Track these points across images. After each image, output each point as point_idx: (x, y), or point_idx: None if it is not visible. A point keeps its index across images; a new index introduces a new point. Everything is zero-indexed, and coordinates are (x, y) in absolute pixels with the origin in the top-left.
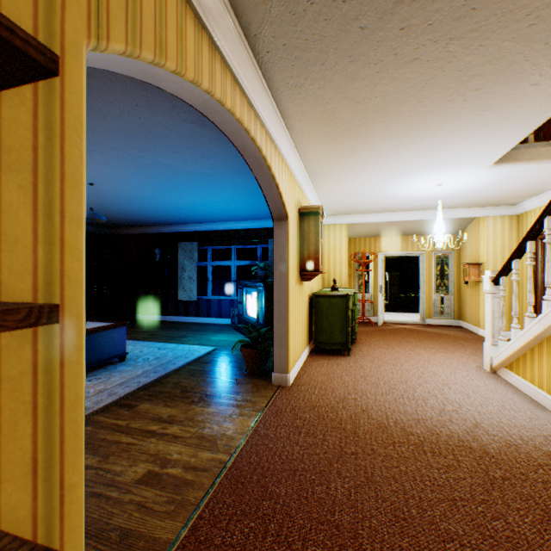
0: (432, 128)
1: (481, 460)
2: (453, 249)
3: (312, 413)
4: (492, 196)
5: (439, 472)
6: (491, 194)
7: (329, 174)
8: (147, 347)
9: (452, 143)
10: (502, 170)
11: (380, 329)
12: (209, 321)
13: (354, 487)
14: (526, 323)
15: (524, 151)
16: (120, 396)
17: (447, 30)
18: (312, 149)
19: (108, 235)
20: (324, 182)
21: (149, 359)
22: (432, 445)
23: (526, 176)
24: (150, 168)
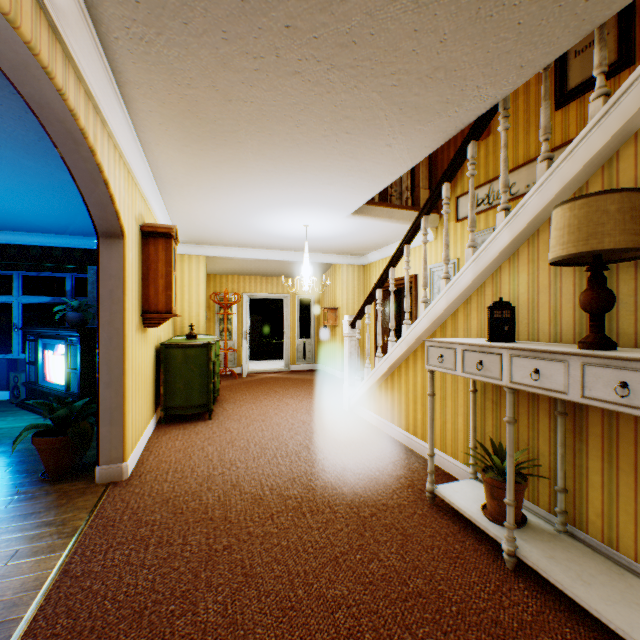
0: (306, 162)
1: (353, 503)
2: (314, 293)
3: (166, 510)
4: (348, 245)
5: (320, 532)
6: (347, 243)
7: (186, 187)
8: None
9: (322, 183)
10: (357, 222)
11: (245, 381)
12: None
13: (231, 595)
14: (377, 362)
15: (373, 207)
16: None
17: (331, 54)
18: (163, 145)
19: None
20: (179, 197)
21: None
22: (311, 503)
23: (373, 231)
24: None
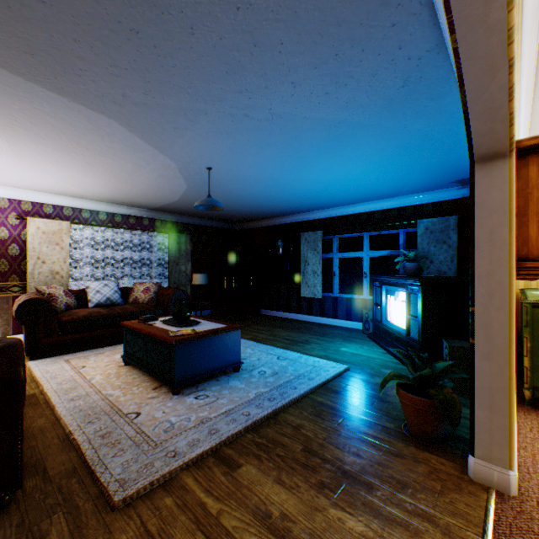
0: None
1: None
2: None
3: None
4: None
5: None
6: None
7: None
8: (265, 353)
9: None
10: None
11: None
12: (335, 323)
13: None
14: None
15: None
16: (220, 438)
17: None
18: None
19: (236, 230)
20: None
21: (265, 373)
22: None
23: None
24: (263, 127)
